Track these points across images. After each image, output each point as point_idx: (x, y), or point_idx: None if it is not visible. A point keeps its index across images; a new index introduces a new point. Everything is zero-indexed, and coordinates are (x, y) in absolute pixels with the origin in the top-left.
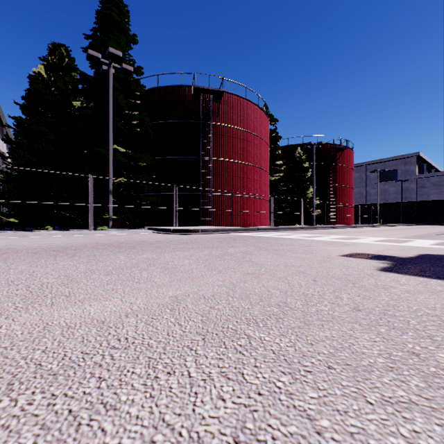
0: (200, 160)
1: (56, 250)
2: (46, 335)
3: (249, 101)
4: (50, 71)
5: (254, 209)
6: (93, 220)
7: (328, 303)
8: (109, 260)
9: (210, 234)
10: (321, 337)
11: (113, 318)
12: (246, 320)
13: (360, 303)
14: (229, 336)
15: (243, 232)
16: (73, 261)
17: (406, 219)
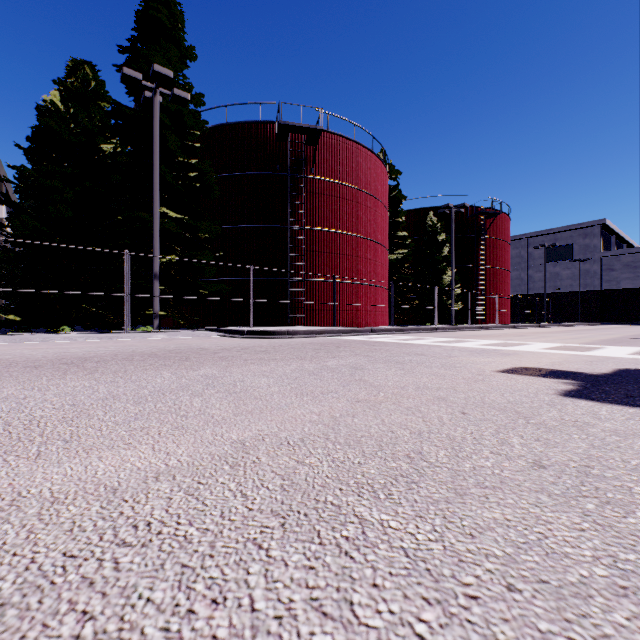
0: (288, 230)
1: (69, 362)
2: (11, 517)
3: (359, 144)
4: (69, 100)
5: (367, 302)
6: (131, 318)
7: (490, 454)
8: (147, 379)
9: (302, 338)
10: (487, 521)
11: (133, 482)
12: (357, 486)
13: (542, 454)
14: (328, 519)
15: (351, 334)
16: (90, 381)
17: (587, 316)
